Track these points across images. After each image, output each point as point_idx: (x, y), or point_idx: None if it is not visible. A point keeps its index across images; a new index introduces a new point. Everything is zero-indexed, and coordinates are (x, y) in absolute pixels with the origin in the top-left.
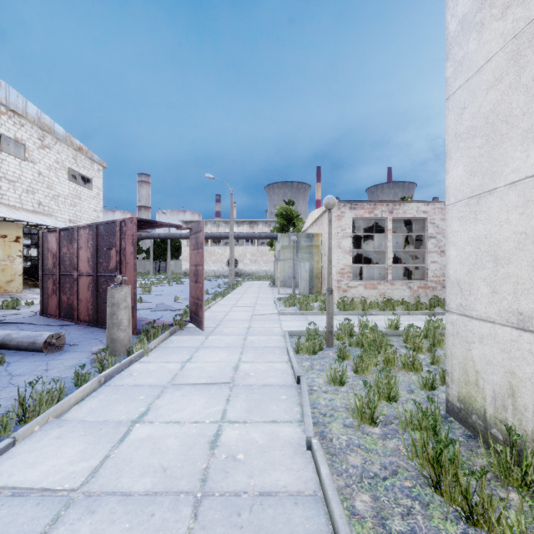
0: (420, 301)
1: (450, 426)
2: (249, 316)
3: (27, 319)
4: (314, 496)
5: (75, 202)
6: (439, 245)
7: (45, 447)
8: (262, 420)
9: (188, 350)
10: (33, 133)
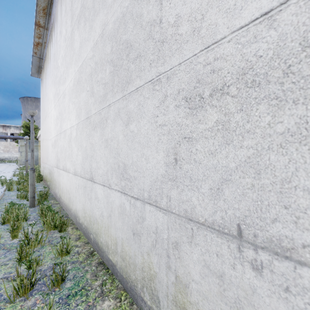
0: None
1: None
2: None
3: None
4: None
5: None
6: None
7: None
8: None
9: None
10: None
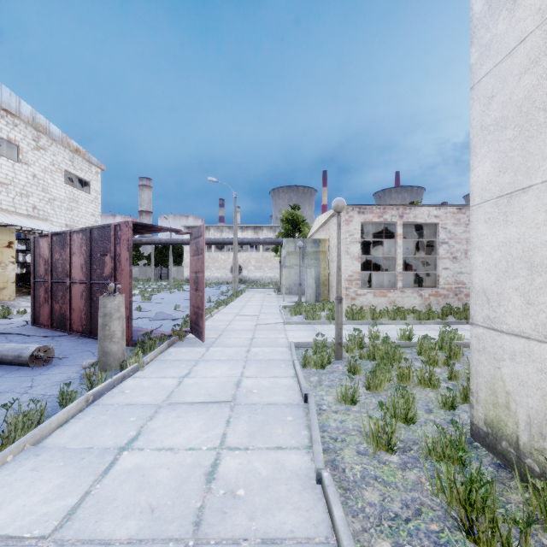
0: (431, 309)
1: (476, 453)
2: (253, 326)
3: (17, 330)
4: (327, 545)
5: (72, 206)
6: (451, 251)
7: (16, 482)
8: (266, 447)
9: (187, 364)
10: (27, 134)
